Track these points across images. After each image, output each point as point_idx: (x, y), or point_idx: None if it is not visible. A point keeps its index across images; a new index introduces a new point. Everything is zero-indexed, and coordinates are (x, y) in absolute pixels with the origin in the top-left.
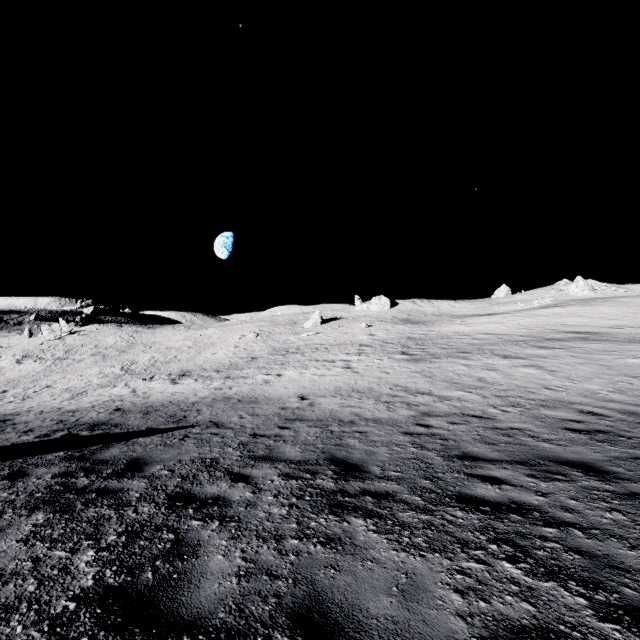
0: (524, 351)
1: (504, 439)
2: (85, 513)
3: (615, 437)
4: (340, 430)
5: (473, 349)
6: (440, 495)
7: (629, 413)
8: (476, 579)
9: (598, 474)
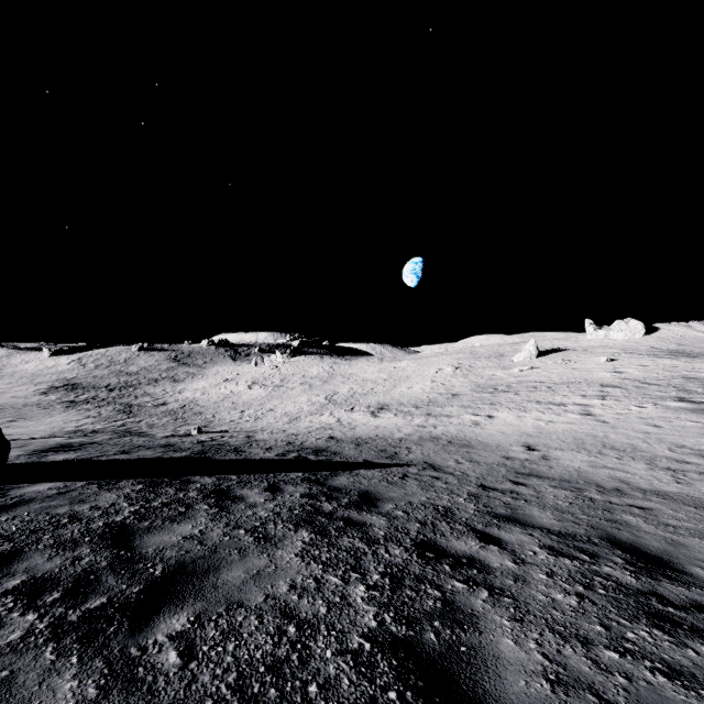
0: None
1: None
2: (341, 541)
3: None
4: (604, 499)
5: None
6: None
7: None
8: None
9: None
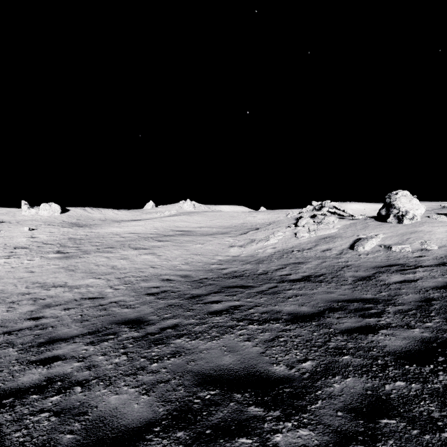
0: (149, 244)
1: (99, 313)
2: None
3: (169, 293)
4: None
5: (118, 245)
6: None
7: (185, 276)
8: None
9: (139, 325)
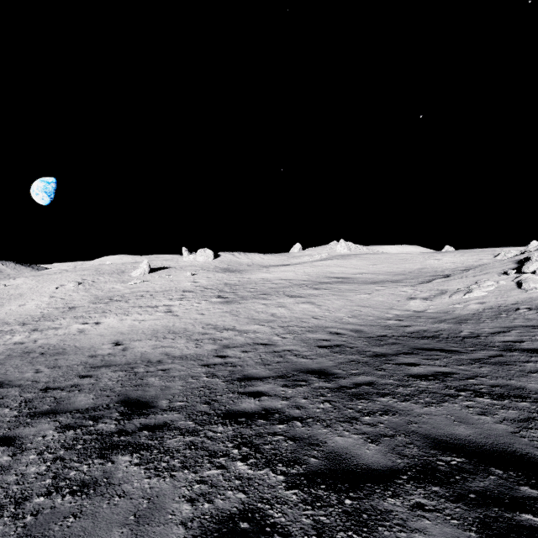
0: (305, 292)
1: (277, 359)
2: None
3: (345, 348)
4: (145, 371)
5: (272, 291)
6: (211, 415)
7: (356, 331)
8: (210, 484)
9: (326, 376)
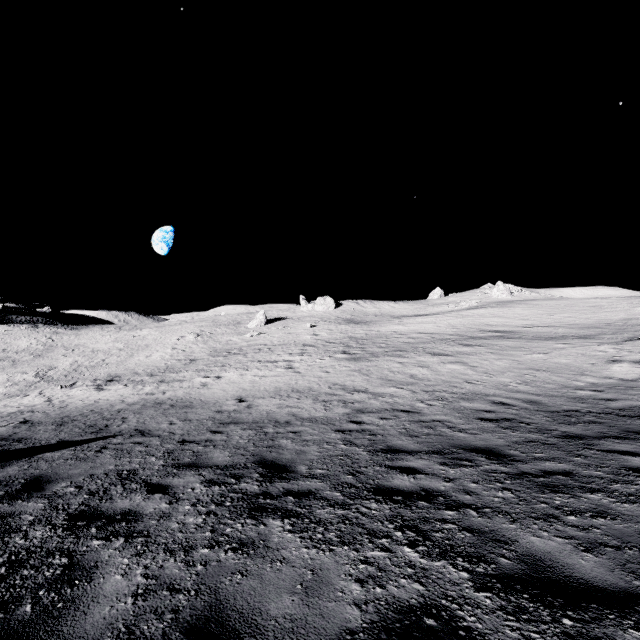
0: (451, 349)
1: (426, 431)
2: None
3: (517, 424)
4: (274, 431)
5: (408, 347)
6: (359, 489)
7: (531, 402)
8: (377, 567)
9: (498, 458)
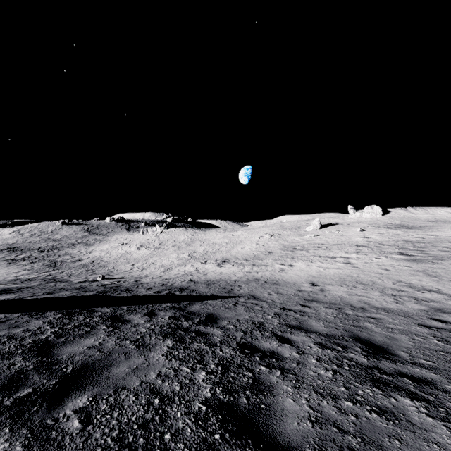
0: None
1: None
2: (192, 345)
3: None
4: (354, 314)
5: None
6: None
7: None
8: None
9: None
